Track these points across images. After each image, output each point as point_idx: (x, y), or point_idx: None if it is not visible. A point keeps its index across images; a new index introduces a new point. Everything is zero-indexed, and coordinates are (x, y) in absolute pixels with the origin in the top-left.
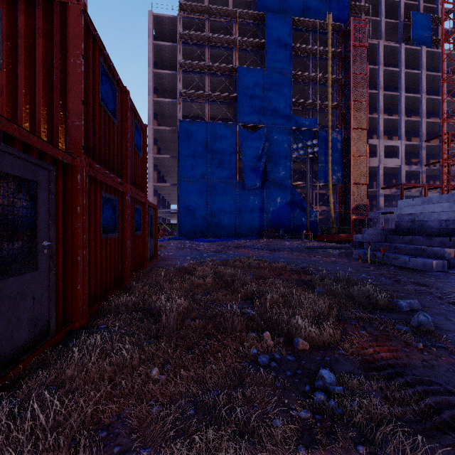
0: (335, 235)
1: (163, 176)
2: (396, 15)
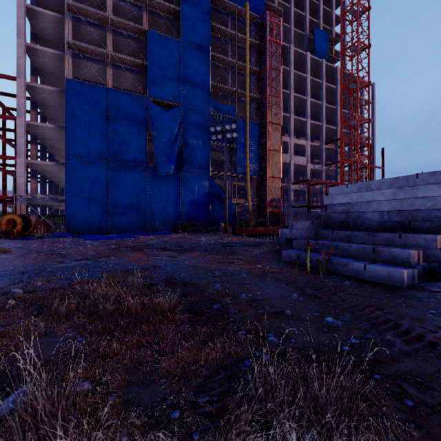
0: (254, 228)
1: (53, 155)
2: (302, 28)
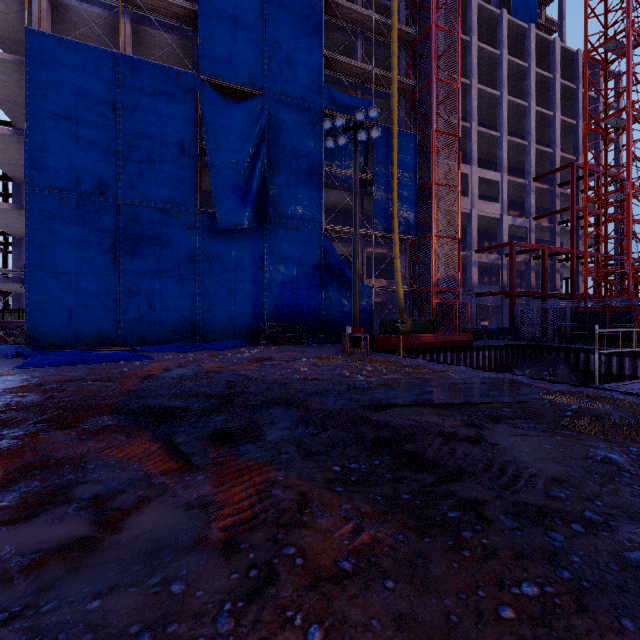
0: (413, 337)
1: None
2: None
